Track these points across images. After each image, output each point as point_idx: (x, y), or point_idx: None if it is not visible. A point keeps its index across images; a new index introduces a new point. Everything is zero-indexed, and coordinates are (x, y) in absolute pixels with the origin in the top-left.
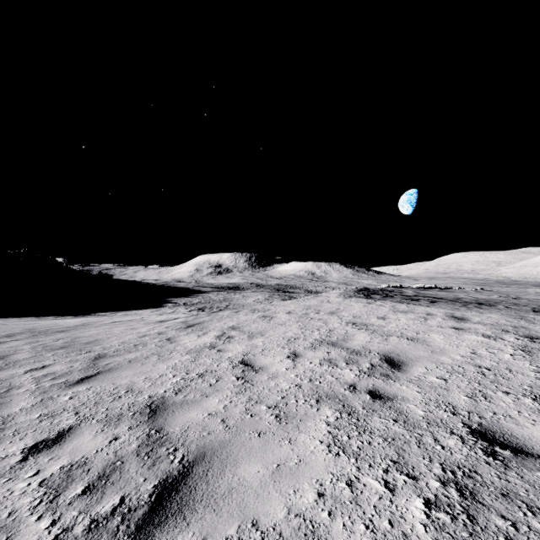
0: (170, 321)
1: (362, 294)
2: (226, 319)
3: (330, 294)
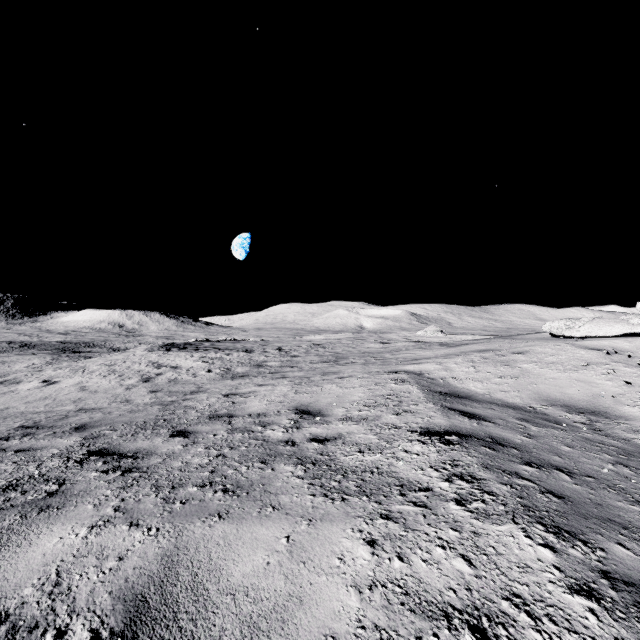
0: None
1: (165, 348)
2: (35, 375)
3: (137, 349)
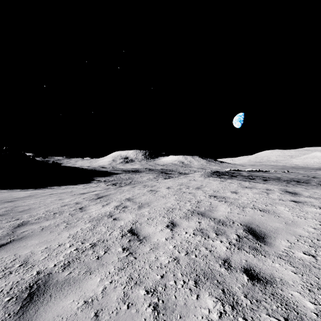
0: (89, 193)
1: (215, 174)
2: (125, 192)
3: (195, 174)
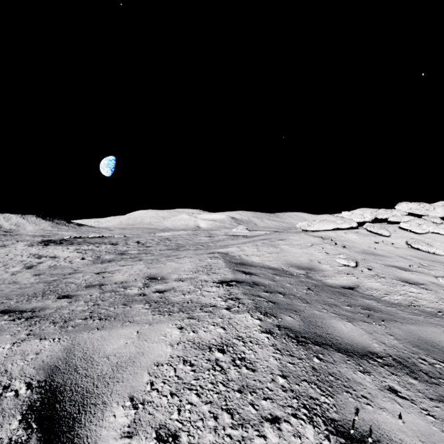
0: None
1: (44, 243)
2: None
3: (18, 245)
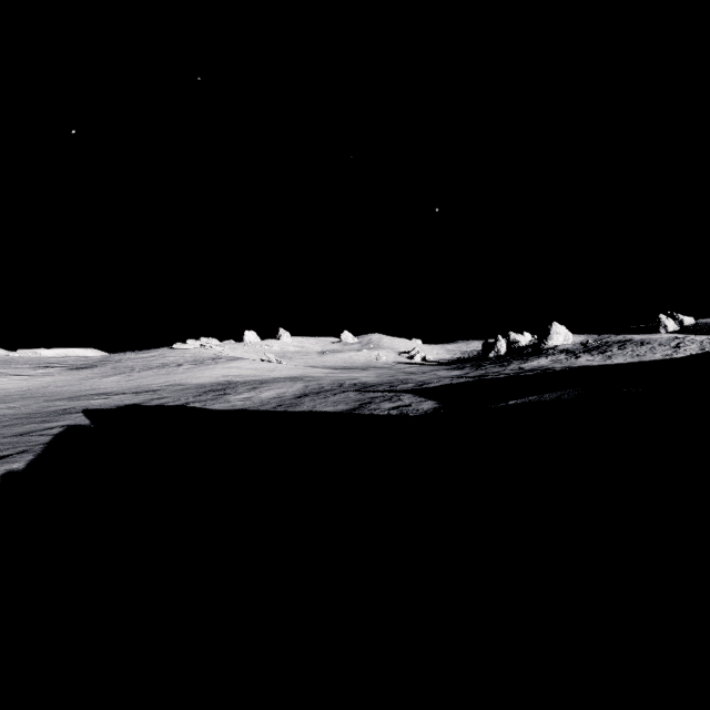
0: None
1: None
2: None
3: None
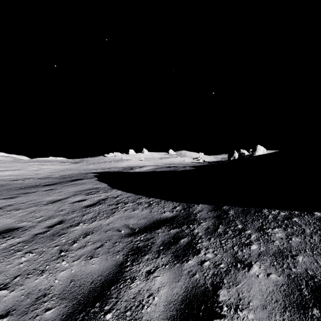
0: None
1: None
2: None
3: None
